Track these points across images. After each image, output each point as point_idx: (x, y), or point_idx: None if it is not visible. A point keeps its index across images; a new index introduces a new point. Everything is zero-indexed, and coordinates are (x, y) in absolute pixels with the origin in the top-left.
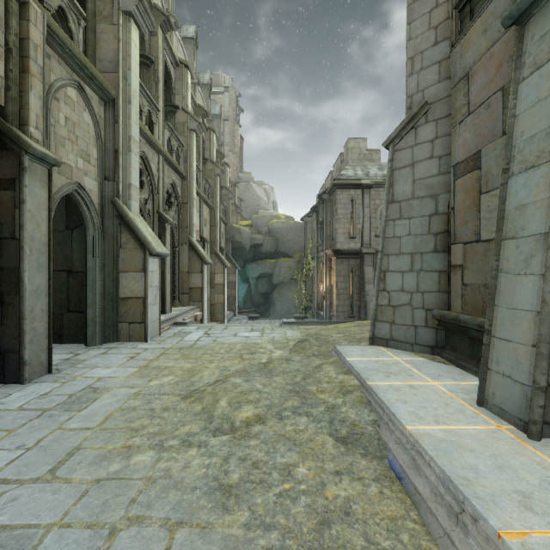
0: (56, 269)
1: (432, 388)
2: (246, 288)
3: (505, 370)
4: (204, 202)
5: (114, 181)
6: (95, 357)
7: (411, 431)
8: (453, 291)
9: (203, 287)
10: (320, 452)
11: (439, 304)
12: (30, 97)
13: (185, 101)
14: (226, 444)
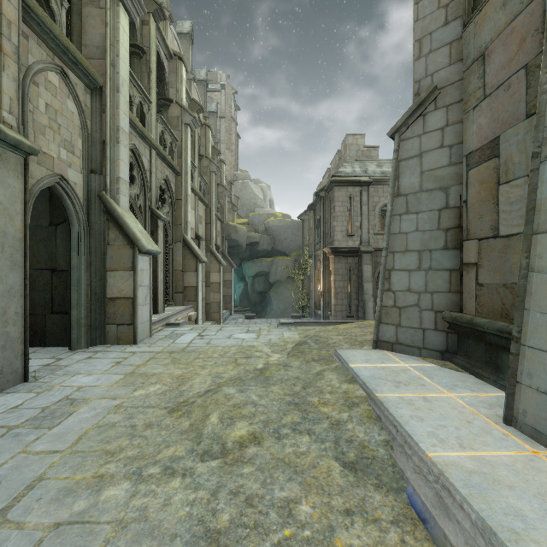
0: (39, 267)
1: (449, 402)
2: (242, 287)
3: (540, 385)
4: (200, 199)
5: (101, 174)
6: (79, 362)
7: (433, 460)
8: (465, 292)
9: (197, 286)
10: (325, 482)
11: (450, 306)
12: (2, 78)
13: (179, 95)
14: (215, 472)
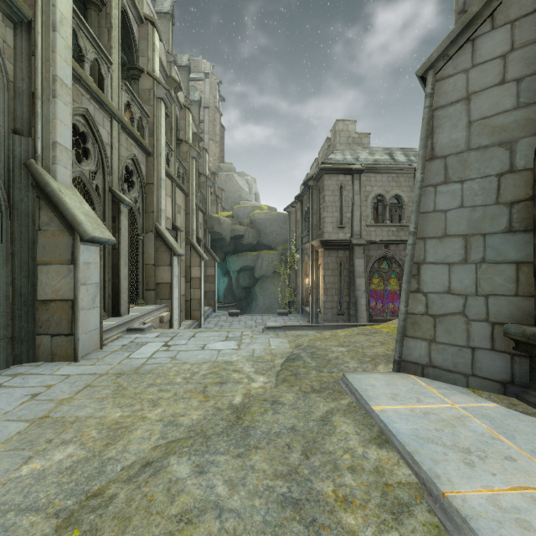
0: None
1: None
2: (226, 282)
3: None
4: (178, 186)
5: (30, 137)
6: None
7: None
8: None
9: (172, 282)
10: None
11: (517, 315)
12: None
13: (151, 65)
14: None
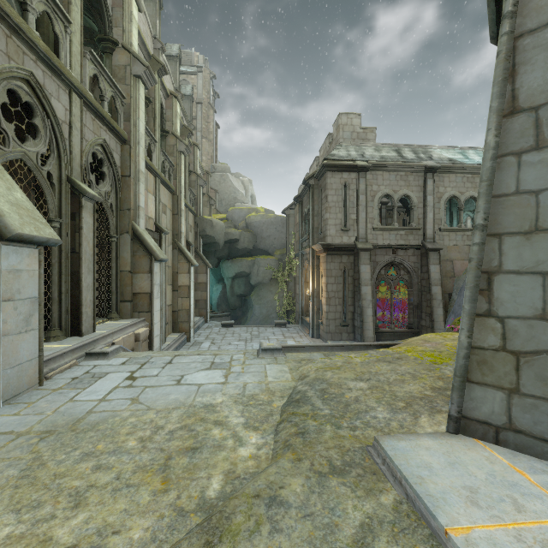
0: None
1: None
2: (220, 289)
3: None
4: (163, 183)
5: None
6: None
7: None
8: None
9: (152, 292)
10: None
11: None
12: None
13: (127, 37)
14: None
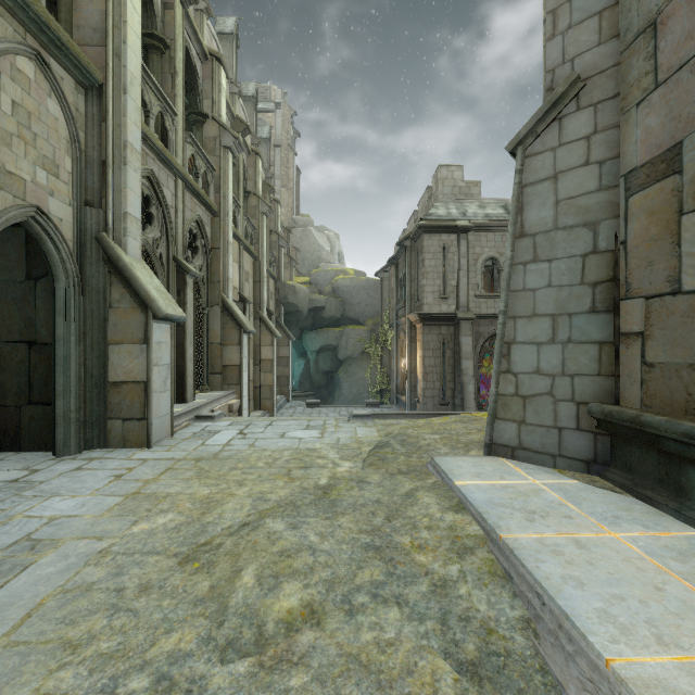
0: (11, 339)
1: (616, 548)
2: (303, 365)
3: None
4: (246, 249)
5: (101, 208)
6: (62, 475)
7: (621, 674)
8: (624, 375)
9: (241, 364)
10: None
11: (600, 395)
12: None
13: (216, 108)
14: (243, 687)
